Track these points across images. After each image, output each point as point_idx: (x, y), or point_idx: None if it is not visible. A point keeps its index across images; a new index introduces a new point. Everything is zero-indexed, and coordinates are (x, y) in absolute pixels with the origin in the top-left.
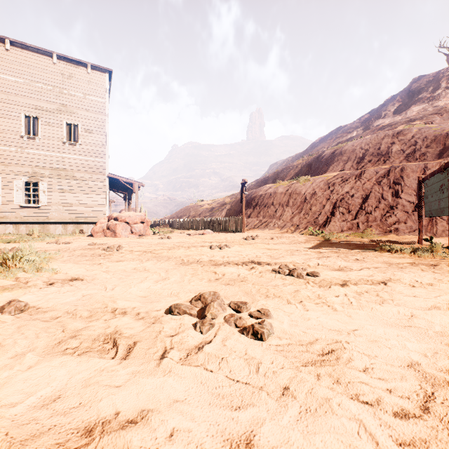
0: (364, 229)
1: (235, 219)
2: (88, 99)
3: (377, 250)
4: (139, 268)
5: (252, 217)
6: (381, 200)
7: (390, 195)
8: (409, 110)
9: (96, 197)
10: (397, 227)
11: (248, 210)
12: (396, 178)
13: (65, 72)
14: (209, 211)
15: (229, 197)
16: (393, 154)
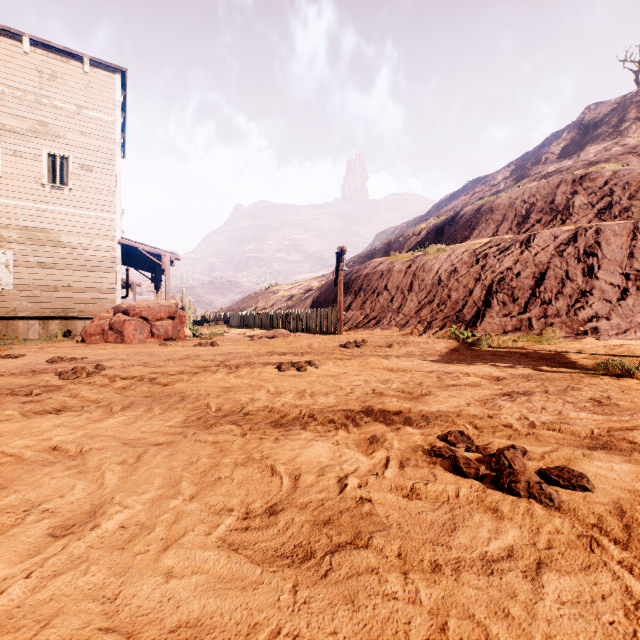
0: (541, 328)
1: (326, 312)
2: (86, 115)
3: (601, 373)
4: (67, 446)
5: (354, 310)
6: (565, 281)
7: (580, 273)
8: (583, 151)
9: (99, 276)
10: (595, 326)
11: (346, 299)
12: (588, 246)
13: (45, 69)
14: (286, 300)
15: (317, 279)
16: (576, 210)
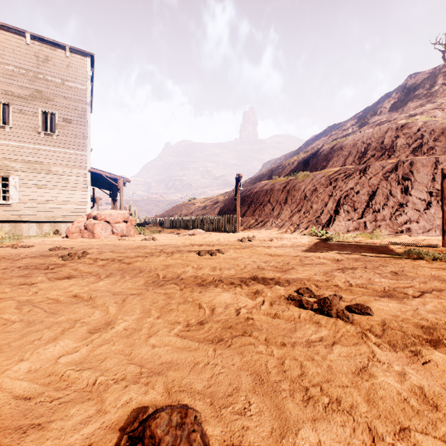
0: (372, 229)
1: (229, 217)
2: (67, 85)
3: (405, 257)
4: (82, 294)
5: (247, 216)
6: (389, 197)
7: (399, 191)
8: (406, 107)
9: (76, 193)
10: (409, 227)
11: (242, 208)
12: (404, 173)
13: (40, 55)
14: (201, 209)
15: (222, 195)
16: (398, 148)
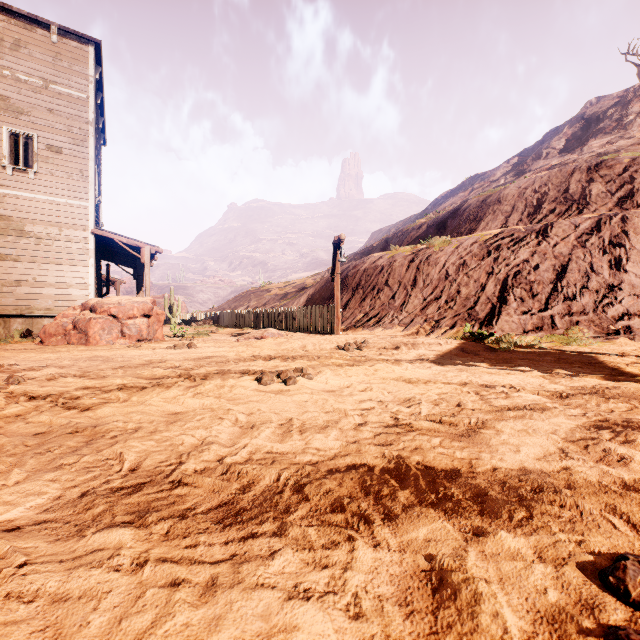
0: (565, 327)
1: (321, 310)
2: (54, 90)
3: None
4: None
5: (352, 308)
6: (590, 274)
7: (606, 265)
8: (586, 145)
9: (69, 270)
10: (628, 325)
11: (343, 296)
12: (613, 235)
13: (6, 37)
14: (280, 299)
15: (312, 277)
16: (593, 199)
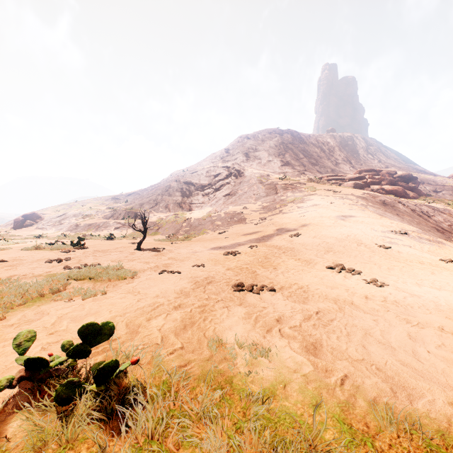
0: None
1: None
2: None
3: None
4: None
5: None
6: None
7: None
8: None
9: None
10: None
11: None
12: None
13: None
14: None
15: None
16: None
